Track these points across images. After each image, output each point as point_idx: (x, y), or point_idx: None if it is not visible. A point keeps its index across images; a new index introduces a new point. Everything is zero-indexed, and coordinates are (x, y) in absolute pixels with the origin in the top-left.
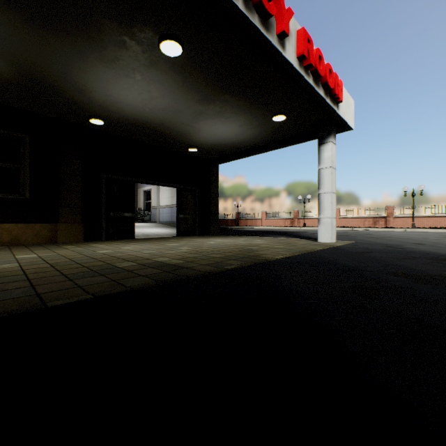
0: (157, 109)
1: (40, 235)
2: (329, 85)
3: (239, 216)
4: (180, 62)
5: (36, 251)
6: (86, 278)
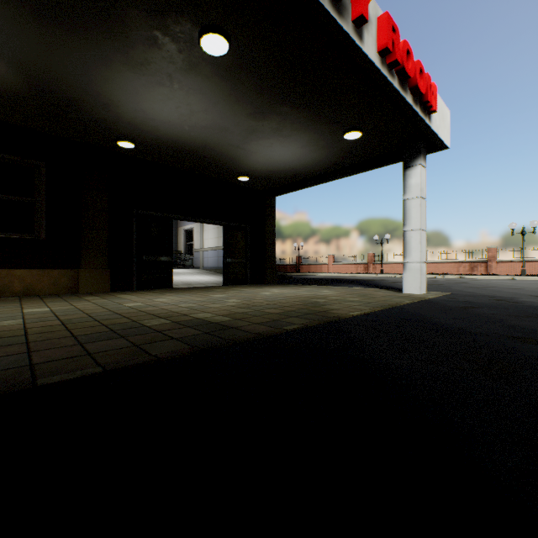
0: (198, 126)
1: (58, 283)
2: (420, 89)
3: (300, 260)
4: (226, 63)
5: (50, 303)
6: (101, 341)
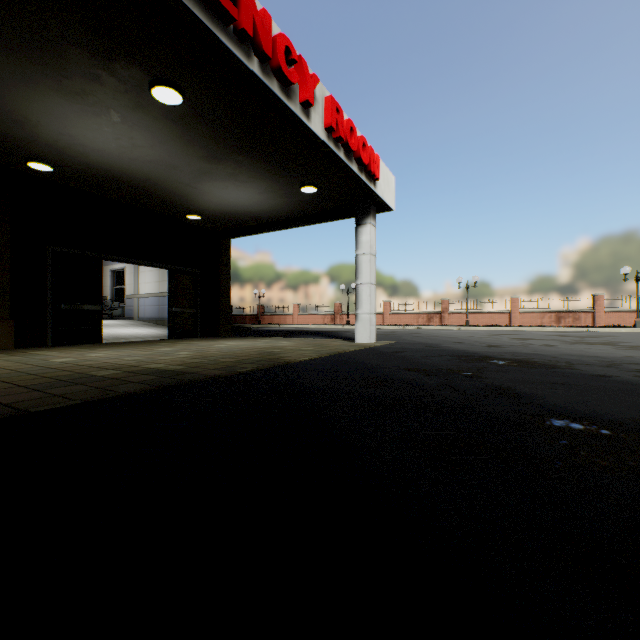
0: (141, 160)
1: None
2: (364, 161)
3: (262, 310)
4: (178, 111)
5: None
6: (59, 388)
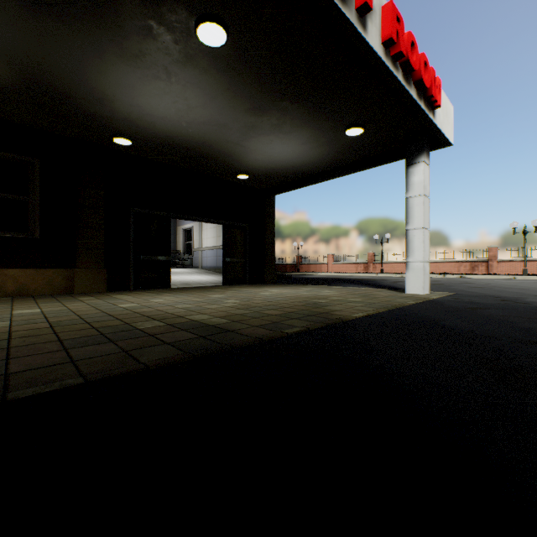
0: (196, 122)
1: (52, 283)
2: (425, 83)
3: (300, 260)
4: (224, 55)
5: (43, 304)
6: (88, 346)
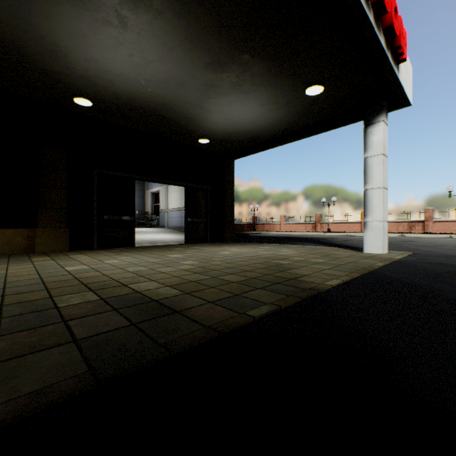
0: (155, 80)
1: (12, 243)
2: (395, 30)
3: (255, 220)
4: None
5: None
6: None
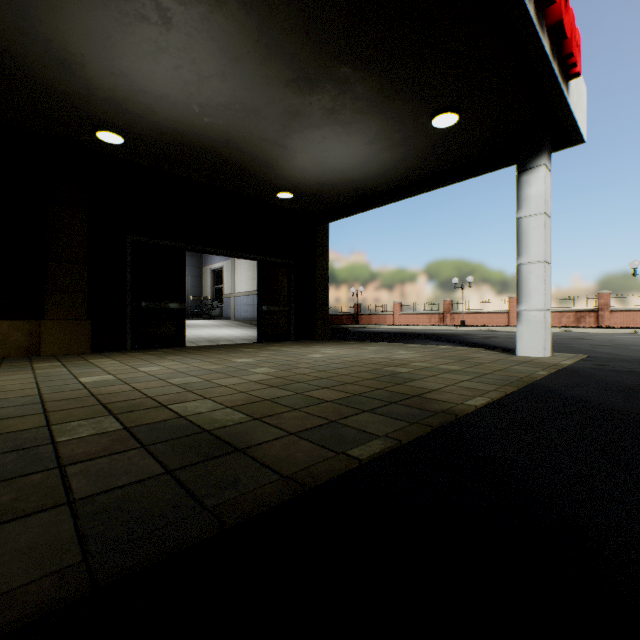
0: (214, 105)
1: (7, 341)
2: (565, 28)
3: (359, 309)
4: None
5: None
6: None
